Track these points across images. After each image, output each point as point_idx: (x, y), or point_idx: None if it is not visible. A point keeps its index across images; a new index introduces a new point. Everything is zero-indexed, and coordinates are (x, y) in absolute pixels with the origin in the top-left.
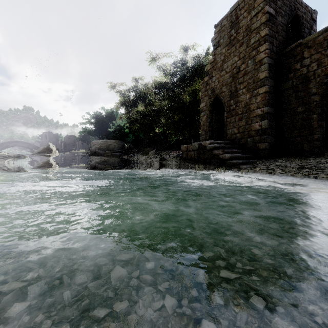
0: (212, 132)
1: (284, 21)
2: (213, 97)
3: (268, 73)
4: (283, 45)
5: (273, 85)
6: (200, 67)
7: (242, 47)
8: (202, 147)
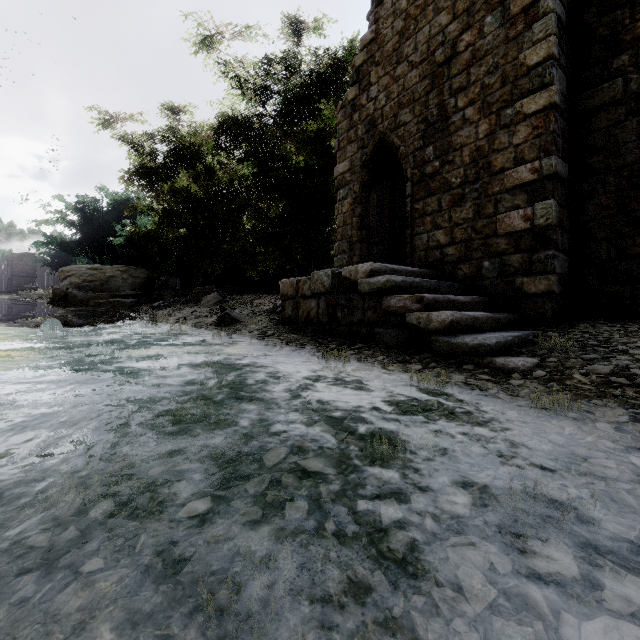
0: (368, 246)
1: None
2: (372, 141)
3: (556, 45)
4: None
5: (565, 93)
6: (333, 72)
7: None
8: (343, 285)
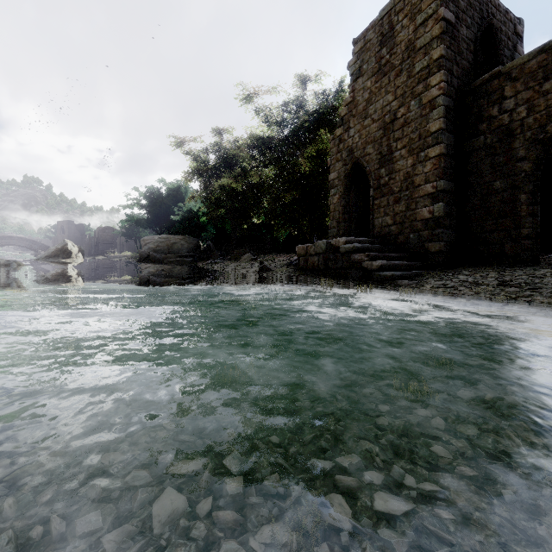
0: (349, 224)
1: (471, 35)
2: (351, 162)
3: (444, 123)
4: (468, 75)
5: (453, 144)
6: (328, 112)
7: (400, 78)
8: (332, 248)
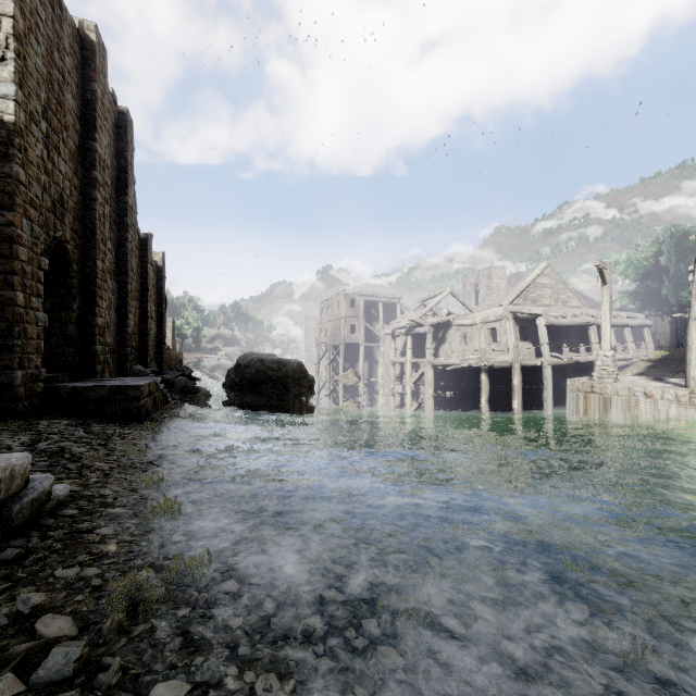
0: None
1: None
2: None
3: None
4: None
5: None
6: None
7: None
8: None
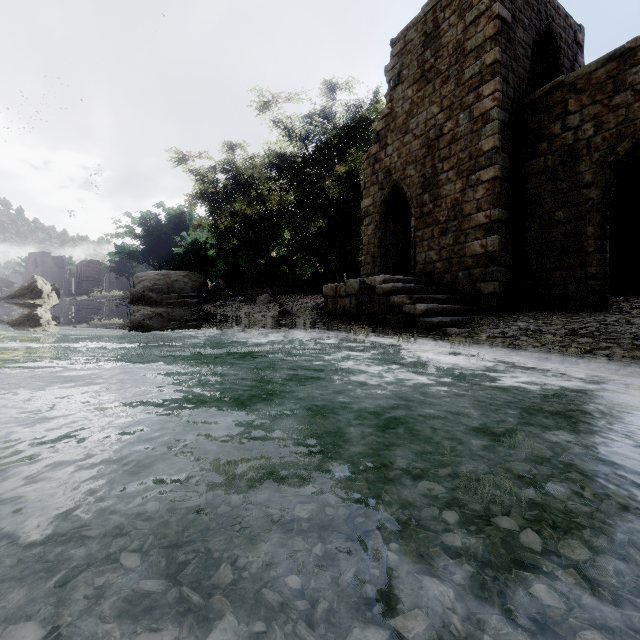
0: (386, 259)
1: (528, 39)
2: (388, 186)
3: (499, 140)
4: (526, 86)
5: (509, 166)
6: (361, 126)
7: (446, 87)
8: (366, 289)
